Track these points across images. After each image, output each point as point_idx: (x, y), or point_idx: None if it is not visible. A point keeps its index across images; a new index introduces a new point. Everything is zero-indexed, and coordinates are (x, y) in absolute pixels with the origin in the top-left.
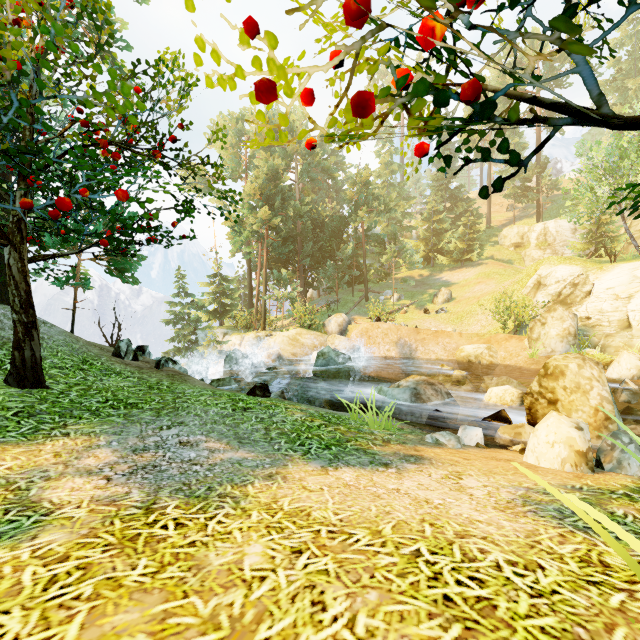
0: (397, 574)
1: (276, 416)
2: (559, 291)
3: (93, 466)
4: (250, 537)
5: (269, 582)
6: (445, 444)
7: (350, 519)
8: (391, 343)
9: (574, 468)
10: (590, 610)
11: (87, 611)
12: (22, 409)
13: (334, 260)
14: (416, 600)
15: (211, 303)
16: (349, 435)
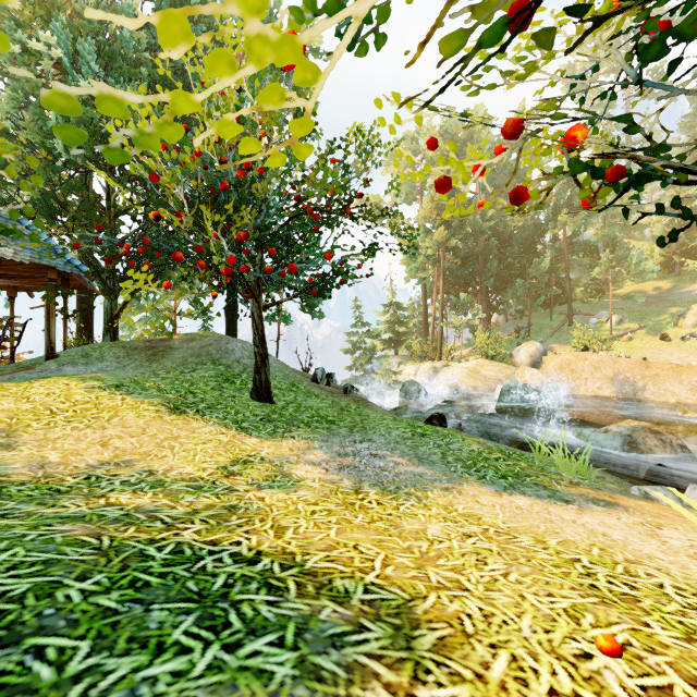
0: (551, 565)
1: (452, 444)
2: None
3: (314, 460)
4: (431, 520)
5: (445, 544)
6: (657, 499)
7: (517, 528)
8: (604, 379)
9: None
10: None
11: (337, 528)
12: (264, 416)
13: (525, 278)
14: (563, 579)
15: (386, 332)
16: (529, 471)
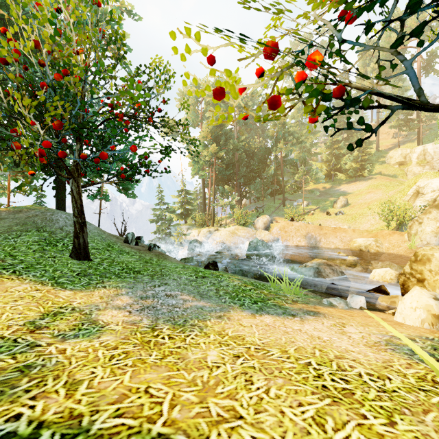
0: (295, 372)
1: (222, 282)
2: (434, 198)
3: (121, 305)
4: (210, 347)
5: (221, 369)
6: (336, 306)
7: (268, 343)
8: (301, 236)
9: (431, 326)
10: (416, 402)
11: (131, 371)
12: (80, 272)
13: (261, 178)
14: (305, 385)
15: (179, 209)
16: (270, 296)
